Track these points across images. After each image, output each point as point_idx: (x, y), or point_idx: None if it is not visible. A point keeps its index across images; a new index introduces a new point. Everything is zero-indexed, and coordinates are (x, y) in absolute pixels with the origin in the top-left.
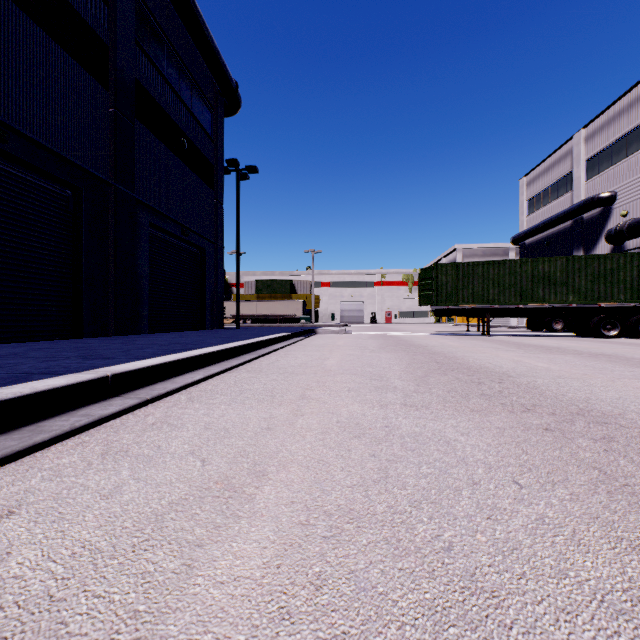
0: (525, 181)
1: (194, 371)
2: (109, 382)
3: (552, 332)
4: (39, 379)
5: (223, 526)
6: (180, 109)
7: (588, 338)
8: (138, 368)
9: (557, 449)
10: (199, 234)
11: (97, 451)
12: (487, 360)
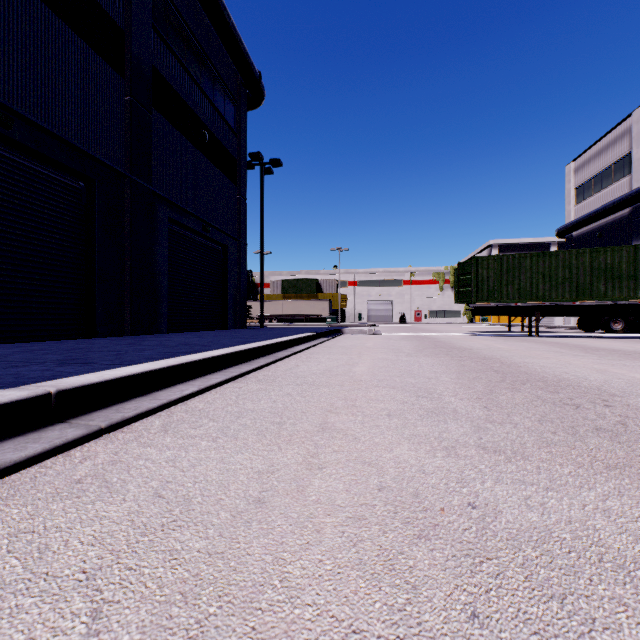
0: (572, 167)
1: (190, 381)
2: (53, 402)
3: (609, 333)
4: None
5: None
6: (201, 100)
7: None
8: (104, 380)
9: None
10: (221, 230)
11: None
12: (560, 368)
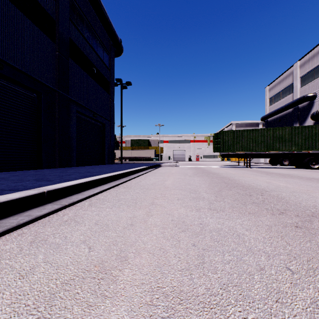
0: (268, 88)
1: (95, 187)
2: (45, 195)
3: (283, 166)
4: (6, 194)
5: (93, 305)
6: (92, 53)
7: (303, 169)
8: (63, 187)
9: (308, 241)
10: (102, 116)
11: (28, 240)
12: (252, 181)
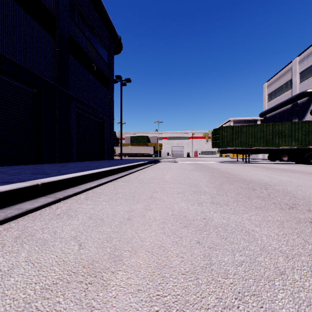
0: (266, 85)
1: (92, 181)
2: (39, 188)
3: (282, 161)
4: None
5: None
6: (92, 50)
7: (303, 164)
8: (58, 179)
9: None
10: (101, 112)
11: (14, 235)
12: (253, 176)
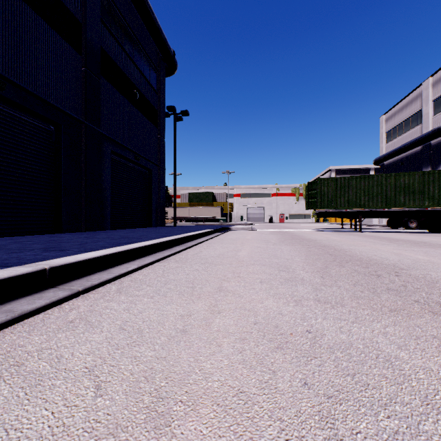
0: (384, 118)
1: (131, 261)
2: (47, 274)
3: (408, 229)
4: None
5: None
6: (133, 70)
7: (440, 234)
8: (78, 261)
9: None
10: (147, 159)
11: None
12: (371, 252)
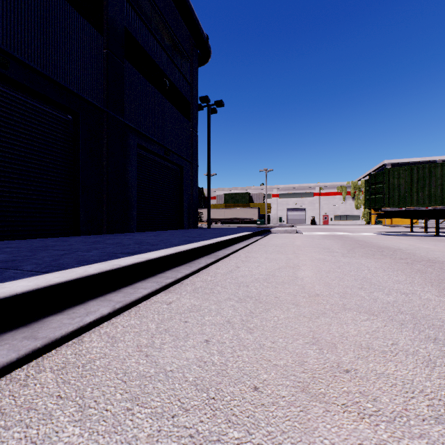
0: None
1: (112, 292)
2: None
3: None
4: None
5: None
6: (163, 56)
7: None
8: None
9: None
10: (178, 155)
11: None
12: None
